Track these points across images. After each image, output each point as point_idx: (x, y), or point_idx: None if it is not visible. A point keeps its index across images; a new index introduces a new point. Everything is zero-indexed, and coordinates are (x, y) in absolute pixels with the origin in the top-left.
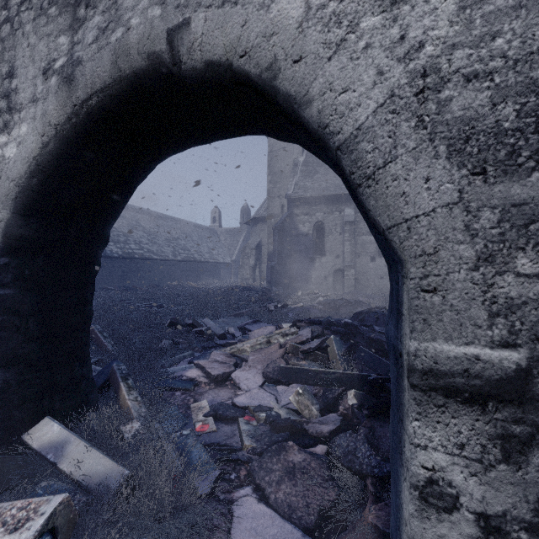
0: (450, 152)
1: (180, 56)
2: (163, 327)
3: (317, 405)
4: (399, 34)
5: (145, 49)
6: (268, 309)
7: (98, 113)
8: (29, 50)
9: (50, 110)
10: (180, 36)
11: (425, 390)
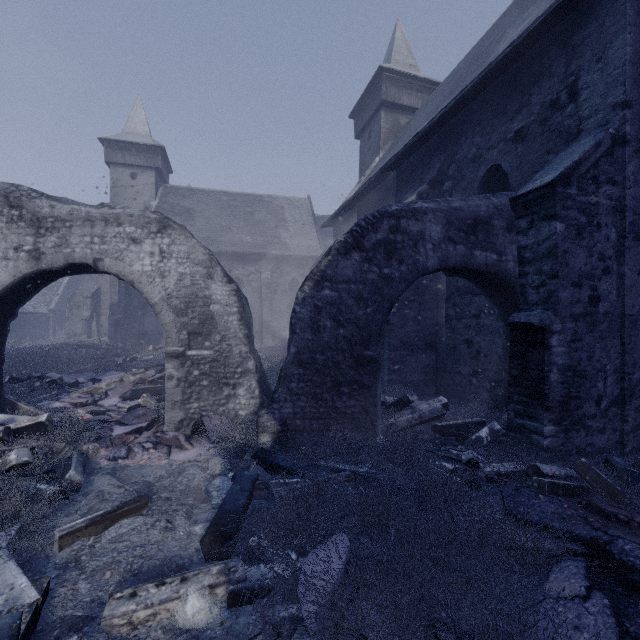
0: (173, 311)
1: (98, 266)
2: None
3: (155, 400)
4: (164, 285)
5: (83, 261)
6: (116, 363)
7: (49, 270)
8: (3, 235)
9: (21, 267)
10: (99, 262)
11: (168, 357)
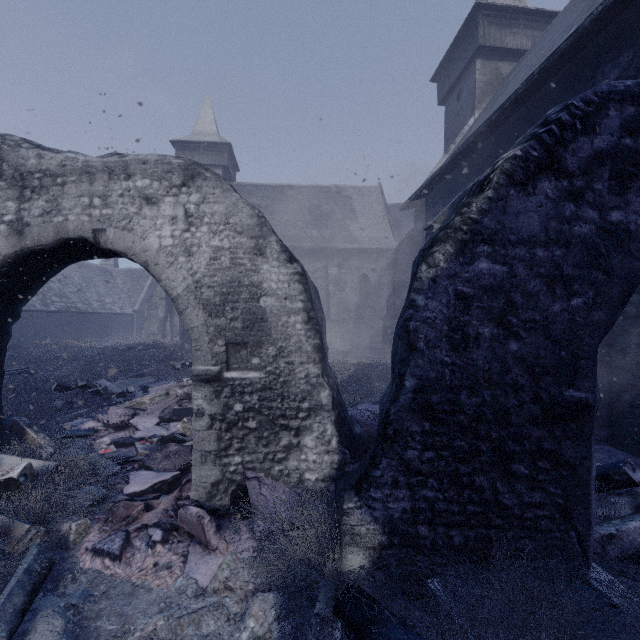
0: (204, 308)
1: (100, 242)
2: (48, 391)
3: None
4: (191, 267)
5: (79, 234)
6: (174, 367)
7: (38, 250)
8: None
9: (0, 246)
10: (100, 235)
11: (196, 381)
